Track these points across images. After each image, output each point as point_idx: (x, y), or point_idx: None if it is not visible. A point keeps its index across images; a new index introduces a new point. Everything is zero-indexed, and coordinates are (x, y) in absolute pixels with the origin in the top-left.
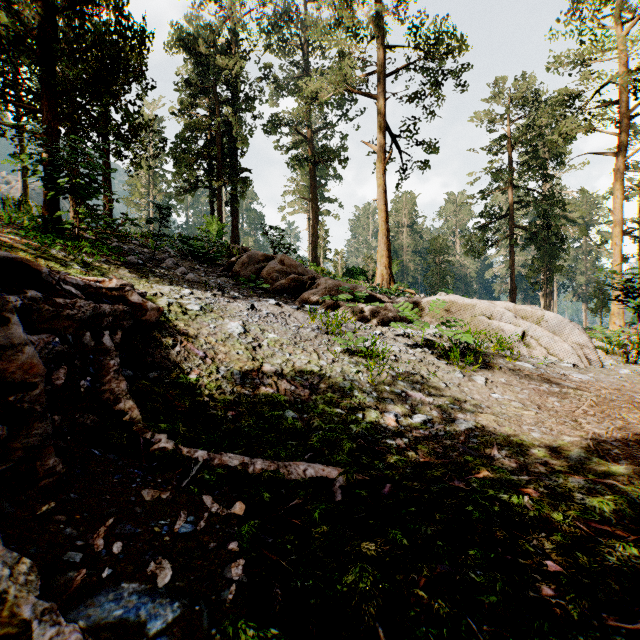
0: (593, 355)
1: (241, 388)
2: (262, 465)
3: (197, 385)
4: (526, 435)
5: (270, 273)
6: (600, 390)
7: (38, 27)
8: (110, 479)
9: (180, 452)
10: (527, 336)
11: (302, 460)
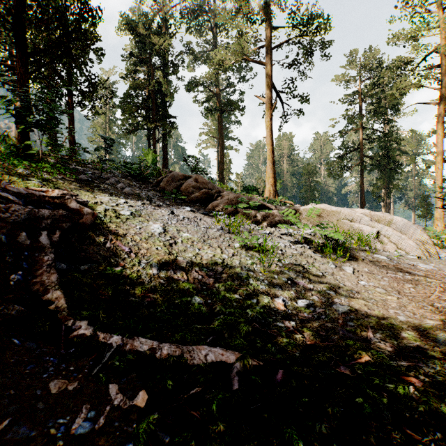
0: (432, 249)
1: (157, 278)
2: (168, 350)
3: (120, 276)
4: (394, 318)
5: (187, 188)
6: (444, 278)
7: (10, 1)
8: (22, 370)
9: (97, 338)
10: (380, 235)
11: (204, 343)
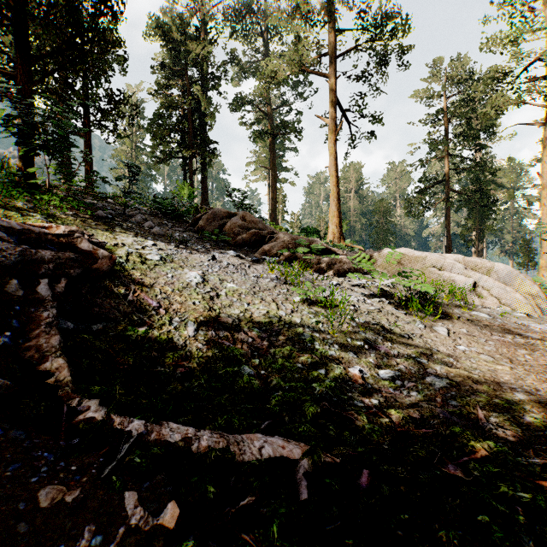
0: (544, 305)
1: (194, 341)
2: (208, 441)
3: (145, 338)
4: (510, 396)
5: (232, 228)
6: None
7: None
8: (1, 472)
9: (111, 423)
10: (478, 286)
11: (258, 431)
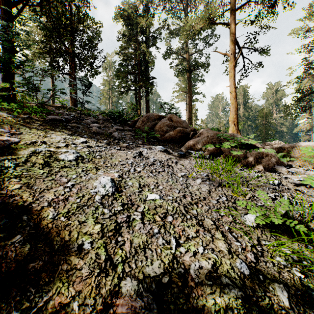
0: None
1: None
2: None
3: None
4: None
5: (161, 127)
6: None
7: None
8: None
9: None
10: None
11: None
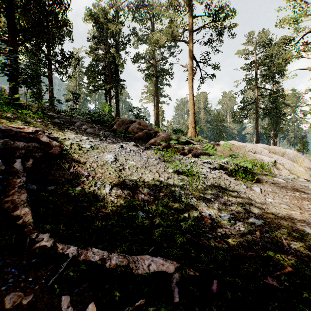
0: None
1: (109, 196)
2: (116, 261)
3: (80, 195)
4: (301, 231)
5: (133, 129)
6: None
7: None
8: None
9: (56, 249)
10: (276, 163)
11: (147, 253)
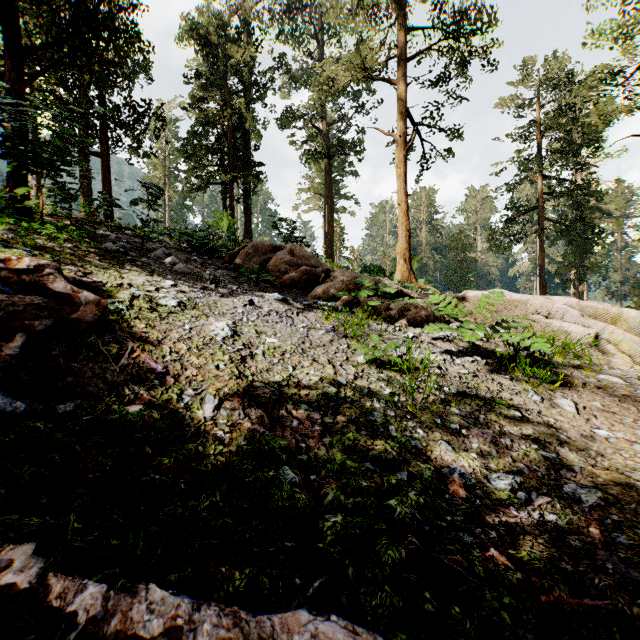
0: None
1: (212, 426)
2: (211, 637)
3: (136, 424)
4: None
5: (277, 265)
6: None
7: None
8: None
9: (44, 595)
10: (600, 340)
11: (302, 602)
